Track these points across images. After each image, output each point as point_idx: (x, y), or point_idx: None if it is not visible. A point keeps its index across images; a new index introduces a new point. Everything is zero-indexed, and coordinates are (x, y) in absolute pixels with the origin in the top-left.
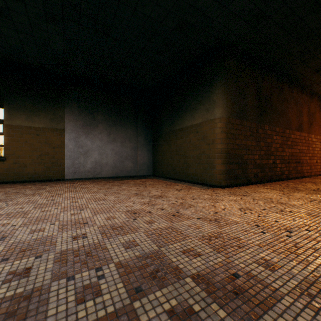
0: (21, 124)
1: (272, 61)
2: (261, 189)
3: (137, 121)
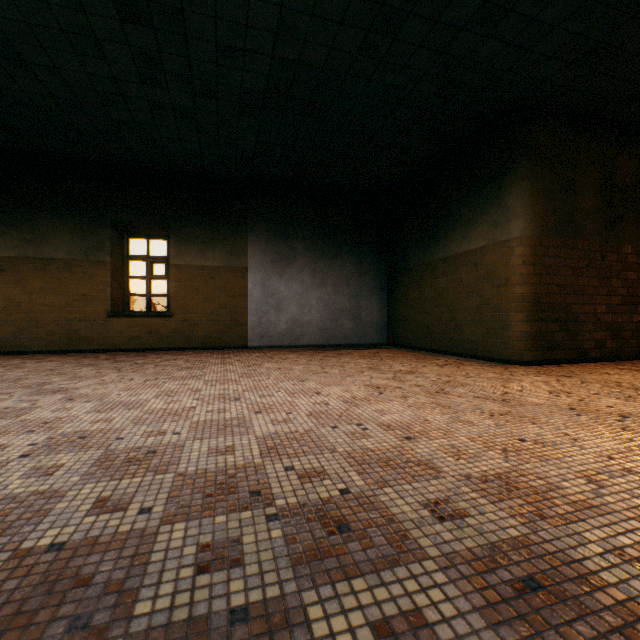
0: (191, 262)
1: (637, 116)
2: (607, 369)
3: (361, 248)
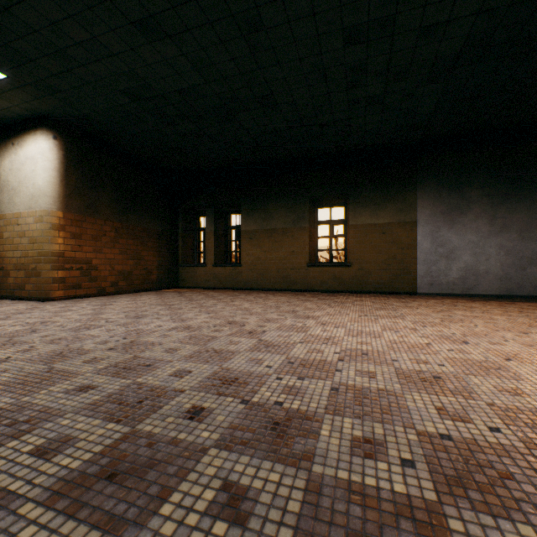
0: (365, 222)
1: None
2: None
3: None
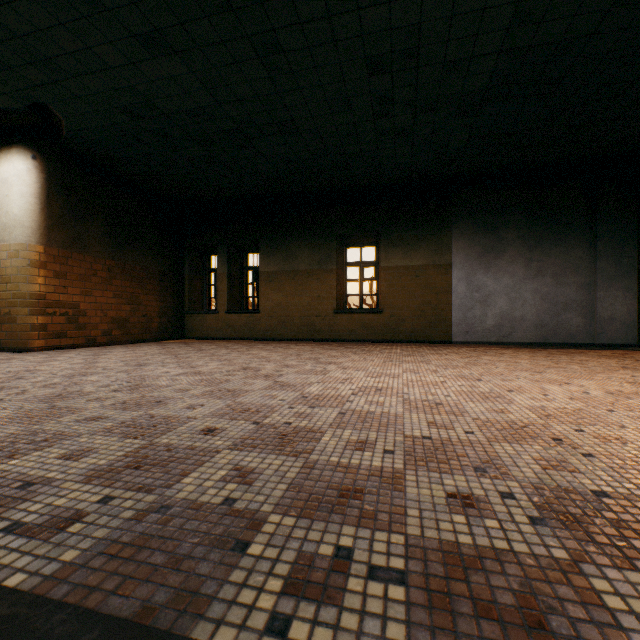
0: (397, 263)
1: None
2: None
3: (593, 228)
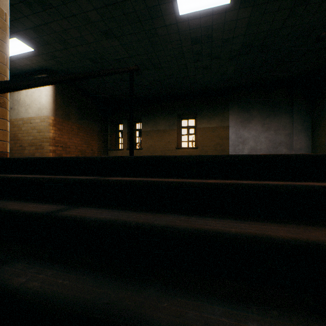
0: (204, 126)
1: None
2: None
3: (292, 109)
